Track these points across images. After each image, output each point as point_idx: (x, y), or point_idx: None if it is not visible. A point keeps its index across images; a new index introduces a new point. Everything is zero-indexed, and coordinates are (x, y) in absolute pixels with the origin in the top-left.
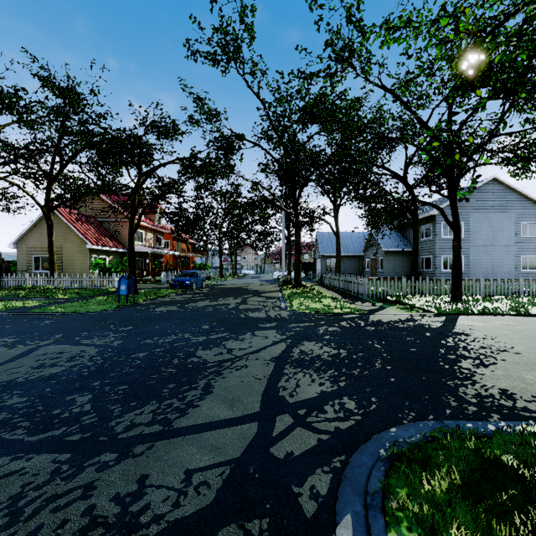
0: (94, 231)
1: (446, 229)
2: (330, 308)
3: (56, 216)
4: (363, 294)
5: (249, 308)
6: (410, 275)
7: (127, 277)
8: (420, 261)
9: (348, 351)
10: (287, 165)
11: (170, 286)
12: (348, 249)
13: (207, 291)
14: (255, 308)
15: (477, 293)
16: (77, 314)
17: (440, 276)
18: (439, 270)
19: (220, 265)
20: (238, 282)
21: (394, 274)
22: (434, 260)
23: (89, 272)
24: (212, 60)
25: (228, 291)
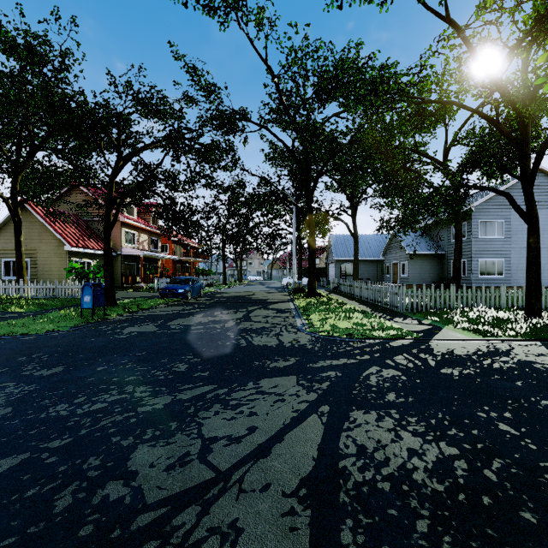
0: (76, 231)
1: (484, 229)
2: (365, 328)
3: (29, 213)
4: (400, 306)
5: (253, 328)
6: (452, 282)
7: (94, 285)
8: (451, 266)
9: (461, 449)
10: (299, 154)
11: (160, 295)
12: (365, 252)
13: (204, 300)
14: (262, 328)
15: (547, 305)
16: (5, 339)
17: (476, 283)
18: (475, 275)
19: (224, 271)
20: (242, 290)
21: (420, 280)
22: (469, 264)
23: (67, 278)
24: (206, 7)
25: (229, 302)
